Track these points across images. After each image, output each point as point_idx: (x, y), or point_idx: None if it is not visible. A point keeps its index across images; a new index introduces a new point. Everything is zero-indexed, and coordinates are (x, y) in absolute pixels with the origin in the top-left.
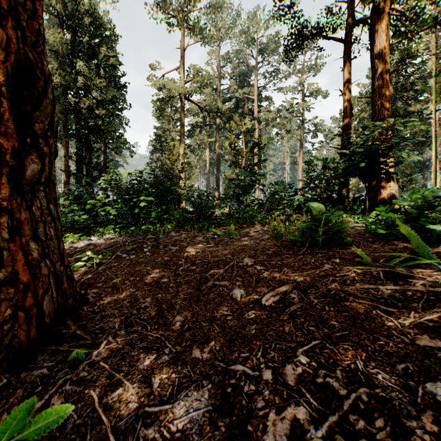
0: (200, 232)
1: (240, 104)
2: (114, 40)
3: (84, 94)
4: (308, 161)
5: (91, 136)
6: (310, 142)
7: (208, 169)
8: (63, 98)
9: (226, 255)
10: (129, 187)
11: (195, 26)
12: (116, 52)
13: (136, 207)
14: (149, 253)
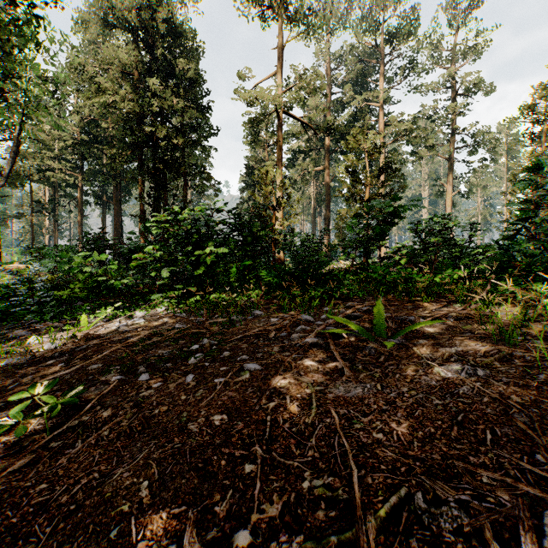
0: (306, 311)
1: (359, 116)
2: (196, 50)
3: (161, 121)
4: (531, 166)
5: (166, 171)
6: (464, 161)
7: (314, 207)
8: (136, 128)
9: (411, 456)
10: (190, 232)
11: (297, 10)
12: (197, 64)
13: (201, 263)
14: (192, 380)
